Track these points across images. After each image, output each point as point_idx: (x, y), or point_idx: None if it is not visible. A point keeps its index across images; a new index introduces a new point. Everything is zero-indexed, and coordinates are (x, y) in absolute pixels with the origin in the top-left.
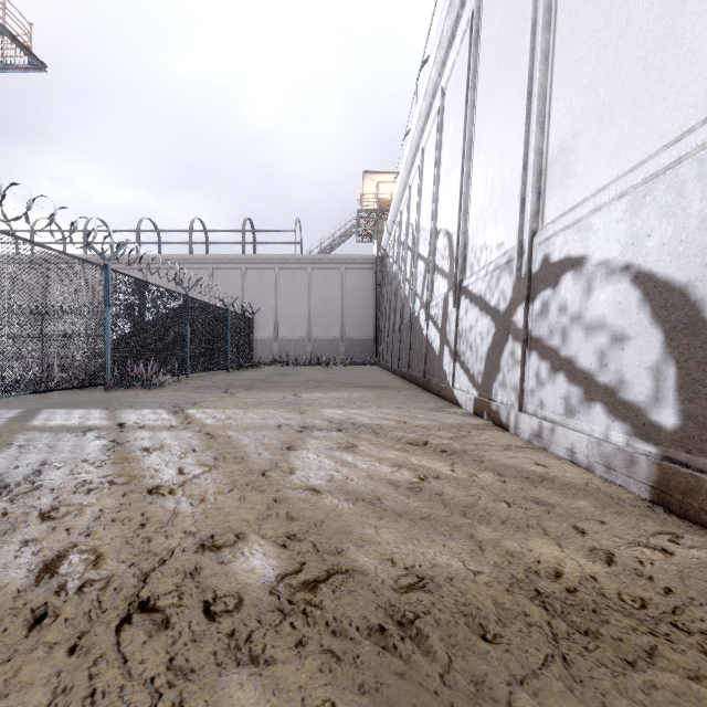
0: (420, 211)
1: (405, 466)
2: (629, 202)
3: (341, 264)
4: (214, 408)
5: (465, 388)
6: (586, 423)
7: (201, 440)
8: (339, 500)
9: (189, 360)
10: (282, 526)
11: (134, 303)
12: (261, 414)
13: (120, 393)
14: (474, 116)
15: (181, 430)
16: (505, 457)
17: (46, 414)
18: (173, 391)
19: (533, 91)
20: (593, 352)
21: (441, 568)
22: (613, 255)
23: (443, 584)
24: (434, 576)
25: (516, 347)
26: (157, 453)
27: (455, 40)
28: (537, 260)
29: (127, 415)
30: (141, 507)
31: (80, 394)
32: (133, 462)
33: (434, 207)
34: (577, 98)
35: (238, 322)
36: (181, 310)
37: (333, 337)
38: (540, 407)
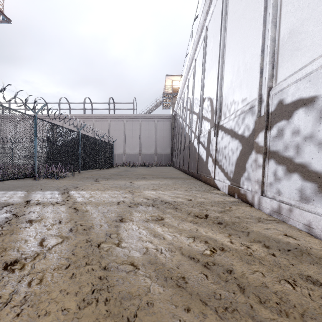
0: (194, 90)
1: (198, 238)
2: None
3: (155, 119)
4: (86, 190)
5: (222, 179)
6: (320, 208)
7: (68, 213)
8: (151, 281)
9: (80, 164)
10: None
11: (50, 135)
12: (110, 194)
13: (41, 181)
14: (225, 34)
15: (60, 206)
16: (262, 229)
17: None
18: (69, 180)
19: (267, 6)
20: None
21: None
22: None
23: None
24: None
25: (258, 157)
26: (35, 225)
27: None
28: (273, 104)
29: (35, 195)
30: None
31: (19, 182)
32: (14, 233)
33: (202, 86)
34: None
35: (105, 145)
36: (76, 140)
37: (151, 153)
38: (278, 194)
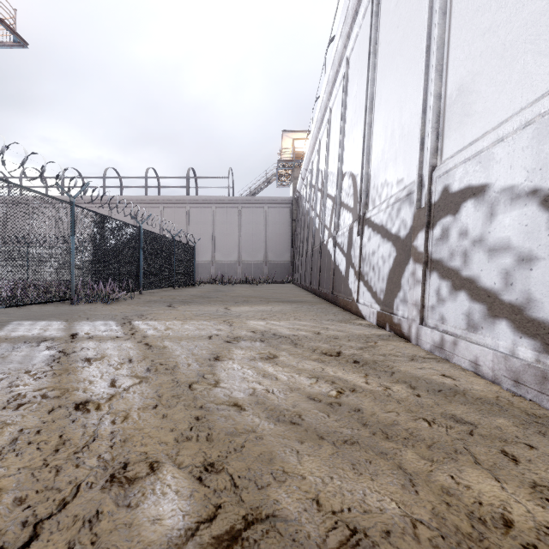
0: (328, 159)
1: (323, 378)
2: (536, 130)
3: (265, 204)
4: (157, 320)
5: (368, 303)
6: (489, 338)
7: (139, 350)
8: (260, 419)
9: (142, 280)
10: (200, 452)
11: (95, 233)
12: (195, 326)
13: (82, 307)
14: (375, 76)
15: (124, 340)
16: (413, 368)
17: (13, 326)
18: (127, 305)
19: (431, 44)
20: (497, 273)
21: (373, 515)
22: (518, 181)
23: (379, 542)
24: (367, 527)
25: (417, 268)
26: (96, 364)
27: (358, 15)
28: (437, 191)
29: (81, 327)
30: (63, 427)
31: (48, 308)
32: (71, 373)
33: (340, 154)
34: (475, 44)
35: (182, 249)
36: (135, 240)
37: (258, 261)
38: (441, 321)
